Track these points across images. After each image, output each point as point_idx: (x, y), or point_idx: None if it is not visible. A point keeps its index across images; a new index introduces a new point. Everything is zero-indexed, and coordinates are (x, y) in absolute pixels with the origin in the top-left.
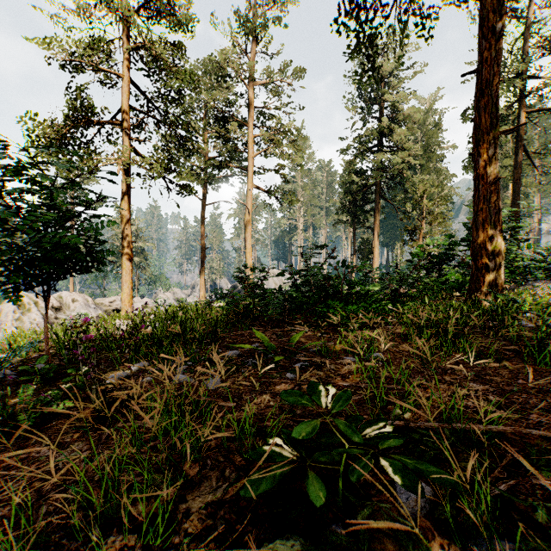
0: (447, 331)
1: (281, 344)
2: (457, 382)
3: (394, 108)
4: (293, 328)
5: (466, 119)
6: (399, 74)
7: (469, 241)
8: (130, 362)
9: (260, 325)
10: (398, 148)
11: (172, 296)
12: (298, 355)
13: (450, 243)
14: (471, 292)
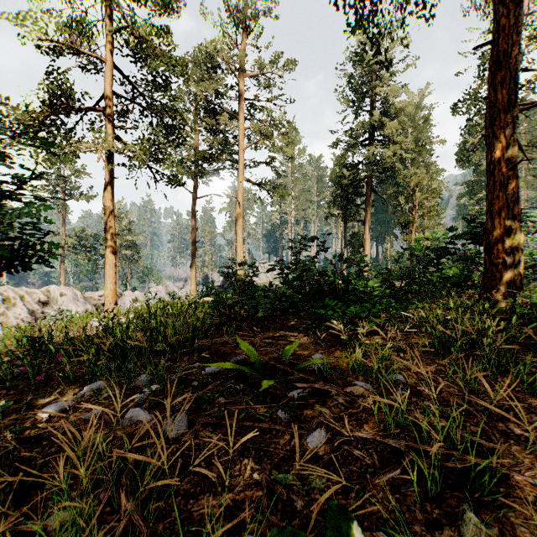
0: (477, 343)
1: (272, 361)
2: (536, 439)
3: (385, 101)
4: (285, 333)
5: (458, 112)
6: (390, 68)
7: (472, 234)
8: (86, 379)
9: (248, 326)
10: (389, 142)
11: (164, 289)
12: (293, 377)
13: (450, 235)
14: (484, 290)
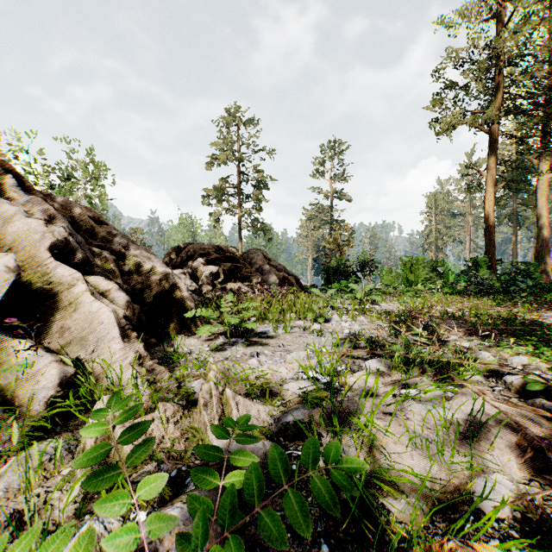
0: None
1: None
2: None
3: None
4: None
5: None
6: None
7: None
8: None
9: None
10: None
11: None
12: None
13: None
14: None
